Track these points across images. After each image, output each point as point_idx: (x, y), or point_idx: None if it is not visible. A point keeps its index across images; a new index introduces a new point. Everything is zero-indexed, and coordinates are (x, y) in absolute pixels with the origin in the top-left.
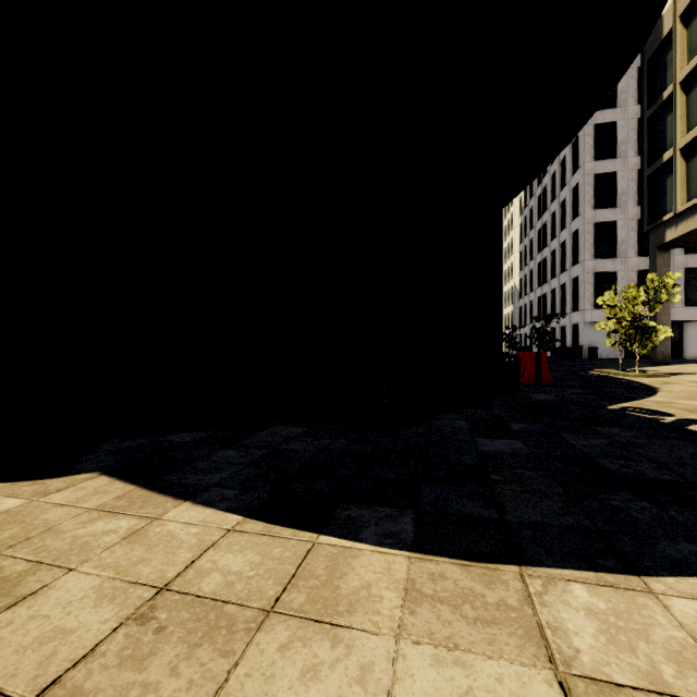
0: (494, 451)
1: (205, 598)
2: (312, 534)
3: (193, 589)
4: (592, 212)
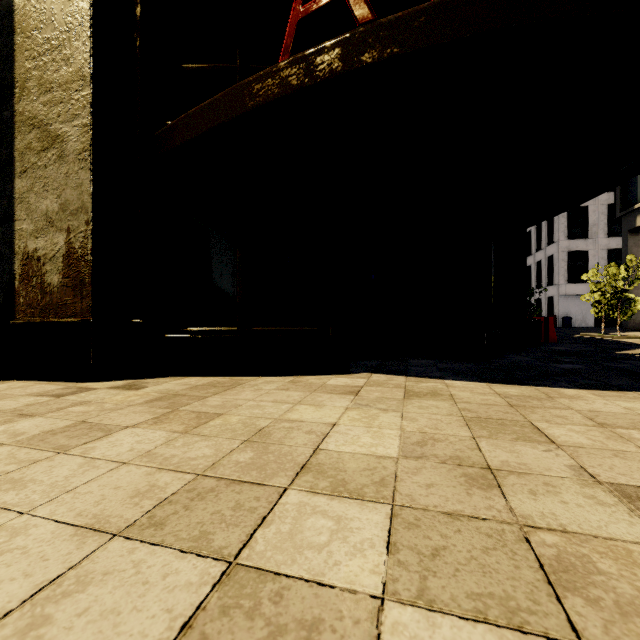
0: (569, 368)
1: (520, 395)
2: (527, 386)
3: (510, 394)
4: None
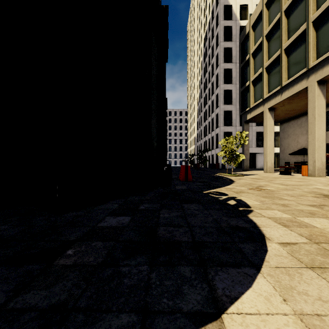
0: (104, 226)
1: None
2: None
3: None
4: (223, 106)
